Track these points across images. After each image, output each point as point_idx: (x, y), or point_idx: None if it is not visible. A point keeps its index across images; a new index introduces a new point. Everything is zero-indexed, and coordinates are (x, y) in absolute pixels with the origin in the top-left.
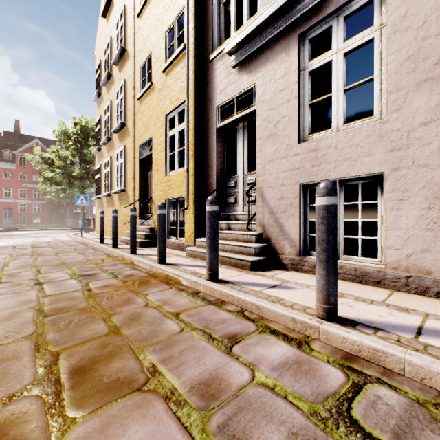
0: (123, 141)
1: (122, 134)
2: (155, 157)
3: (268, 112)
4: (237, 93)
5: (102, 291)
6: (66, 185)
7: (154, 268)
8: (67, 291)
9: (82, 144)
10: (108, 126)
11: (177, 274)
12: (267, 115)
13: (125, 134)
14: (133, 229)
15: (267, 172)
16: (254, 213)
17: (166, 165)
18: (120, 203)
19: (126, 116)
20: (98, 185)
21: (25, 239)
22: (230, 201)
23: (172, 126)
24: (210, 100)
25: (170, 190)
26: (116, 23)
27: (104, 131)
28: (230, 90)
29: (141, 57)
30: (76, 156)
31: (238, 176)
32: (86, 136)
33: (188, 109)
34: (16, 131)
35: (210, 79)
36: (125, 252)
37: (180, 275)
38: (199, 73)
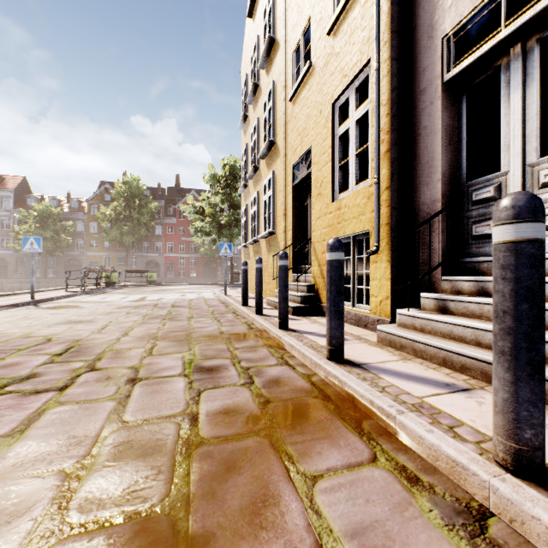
0: (271, 167)
1: (270, 158)
2: (316, 175)
3: None
4: None
5: (213, 433)
6: (215, 236)
7: (320, 369)
8: (156, 413)
9: (231, 187)
10: (255, 152)
11: (380, 407)
12: None
13: (274, 156)
14: (283, 288)
15: None
16: None
17: (334, 184)
18: (268, 251)
19: (275, 131)
20: (244, 230)
21: (172, 295)
22: (480, 232)
23: (342, 119)
24: (425, 32)
25: (341, 223)
26: (263, 12)
27: (250, 161)
28: None
29: (295, 35)
30: (225, 202)
31: (504, 173)
32: (234, 177)
33: (378, 67)
34: (176, 186)
35: None
36: (271, 324)
37: (392, 414)
38: None
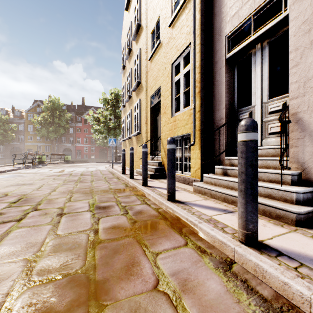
0: (139, 96)
1: (138, 91)
2: (163, 102)
3: (312, 8)
4: (255, 9)
5: (107, 237)
6: (106, 134)
7: (163, 205)
8: (75, 230)
9: (115, 106)
10: (129, 87)
11: (191, 221)
12: (310, 14)
13: (140, 90)
14: (144, 163)
15: (311, 90)
16: (285, 146)
17: (172, 107)
18: (137, 143)
19: (141, 76)
20: (123, 131)
21: (80, 169)
22: None
23: (177, 73)
24: (217, 32)
25: (176, 128)
26: (134, 8)
27: (126, 92)
28: (245, 9)
29: (152, 24)
30: (112, 114)
31: (253, 106)
32: (117, 100)
33: (194, 48)
34: (82, 104)
35: (218, 10)
36: (138, 183)
37: (196, 223)
38: (205, 10)
